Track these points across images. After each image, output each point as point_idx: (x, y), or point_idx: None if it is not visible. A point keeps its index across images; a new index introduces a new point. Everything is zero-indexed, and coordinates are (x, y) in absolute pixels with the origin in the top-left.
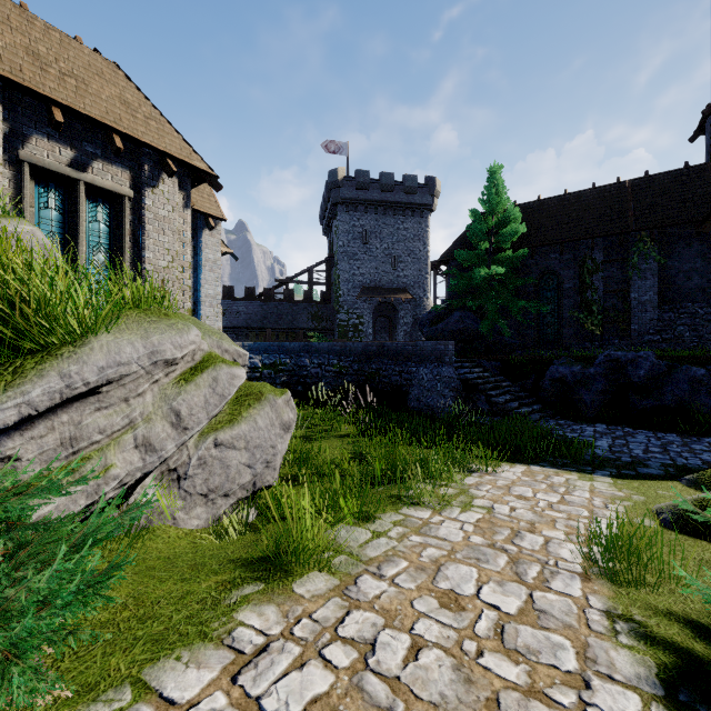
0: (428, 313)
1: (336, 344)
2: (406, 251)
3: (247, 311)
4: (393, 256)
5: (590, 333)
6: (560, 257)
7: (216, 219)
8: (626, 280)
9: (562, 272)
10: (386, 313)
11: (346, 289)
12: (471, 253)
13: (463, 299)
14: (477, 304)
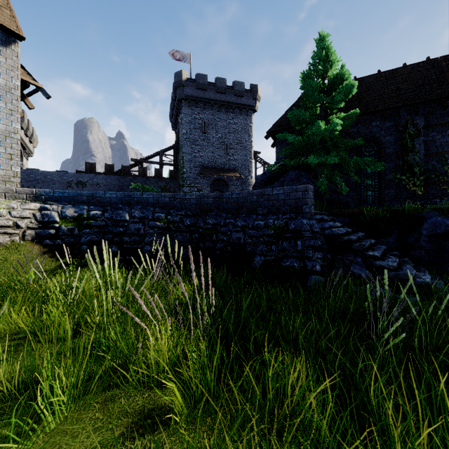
0: (262, 175)
1: (163, 195)
2: (235, 140)
3: (106, 183)
4: (226, 143)
5: (412, 194)
6: (381, 124)
7: (9, 35)
8: (446, 143)
9: (383, 138)
10: (220, 188)
11: (188, 167)
12: (307, 112)
13: (298, 159)
14: (314, 162)
